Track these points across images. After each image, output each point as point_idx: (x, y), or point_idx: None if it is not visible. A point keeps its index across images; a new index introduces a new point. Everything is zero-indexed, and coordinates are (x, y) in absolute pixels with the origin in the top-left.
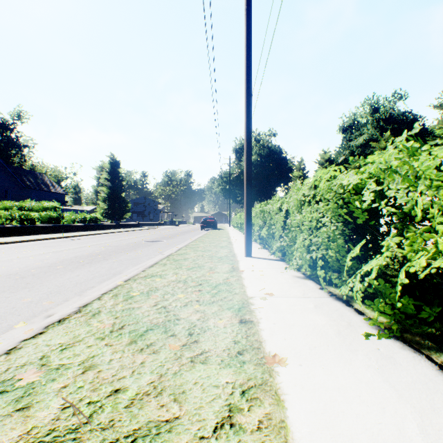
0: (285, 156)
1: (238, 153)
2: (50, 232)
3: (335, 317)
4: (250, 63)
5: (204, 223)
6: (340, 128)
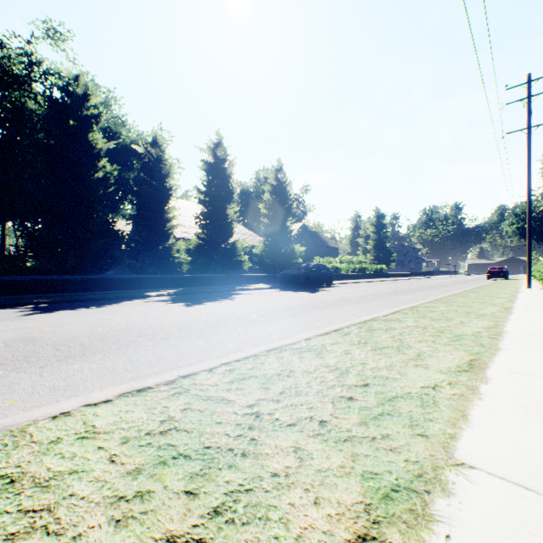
0: None
1: None
2: (364, 278)
3: None
4: (530, 192)
5: (490, 272)
6: None
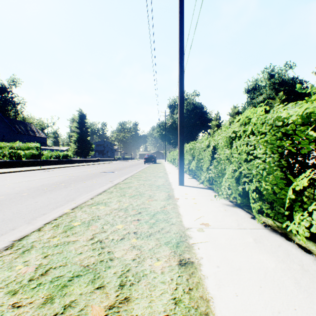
0: (205, 110)
1: (171, 108)
2: (32, 165)
3: (282, 256)
4: (183, 27)
5: (146, 158)
6: (245, 90)
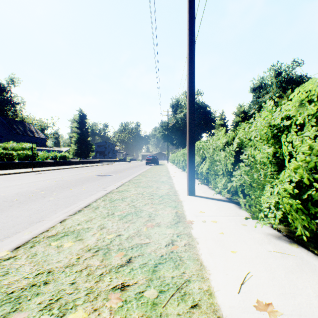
0: (209, 110)
1: (174, 108)
2: (25, 167)
3: None
4: None
5: (148, 160)
6: (251, 88)
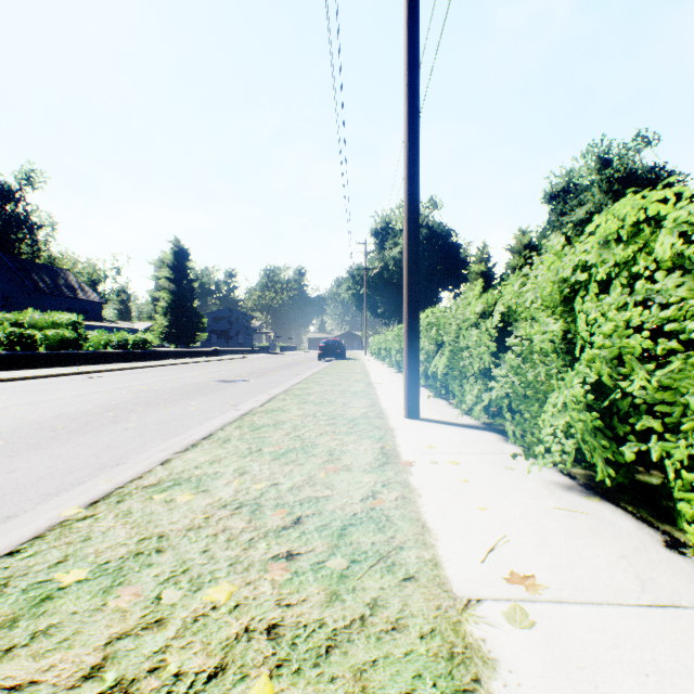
0: (456, 241)
1: (379, 236)
2: (61, 364)
3: None
4: (417, 5)
5: (324, 349)
6: (545, 194)
